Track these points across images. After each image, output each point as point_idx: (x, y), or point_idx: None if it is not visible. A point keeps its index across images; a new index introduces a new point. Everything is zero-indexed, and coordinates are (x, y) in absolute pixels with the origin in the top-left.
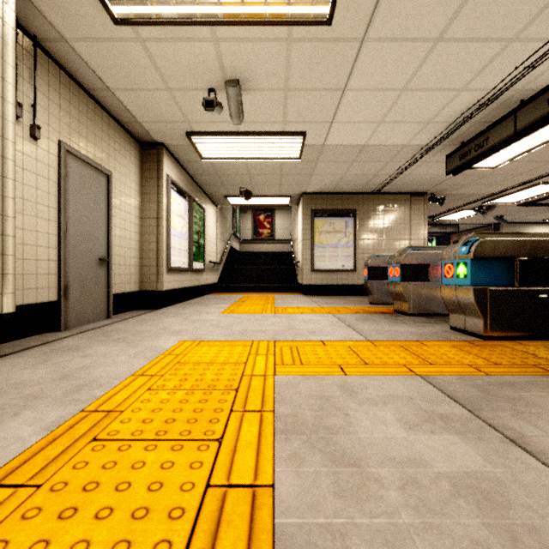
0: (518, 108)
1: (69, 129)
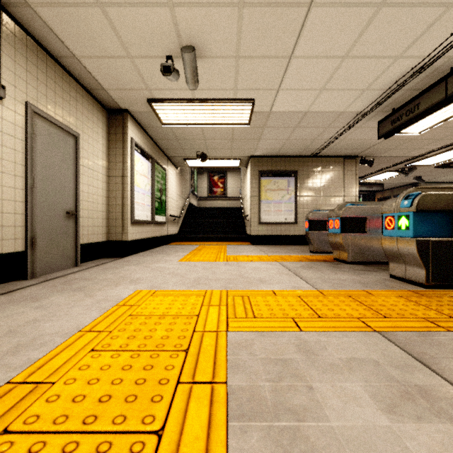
0: (449, 75)
1: (37, 91)
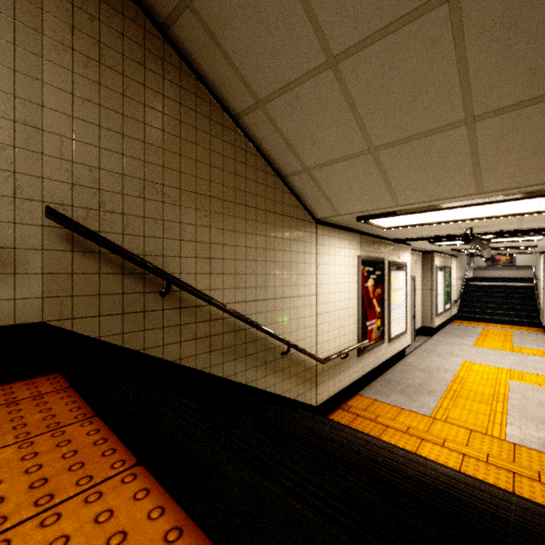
0: None
1: None
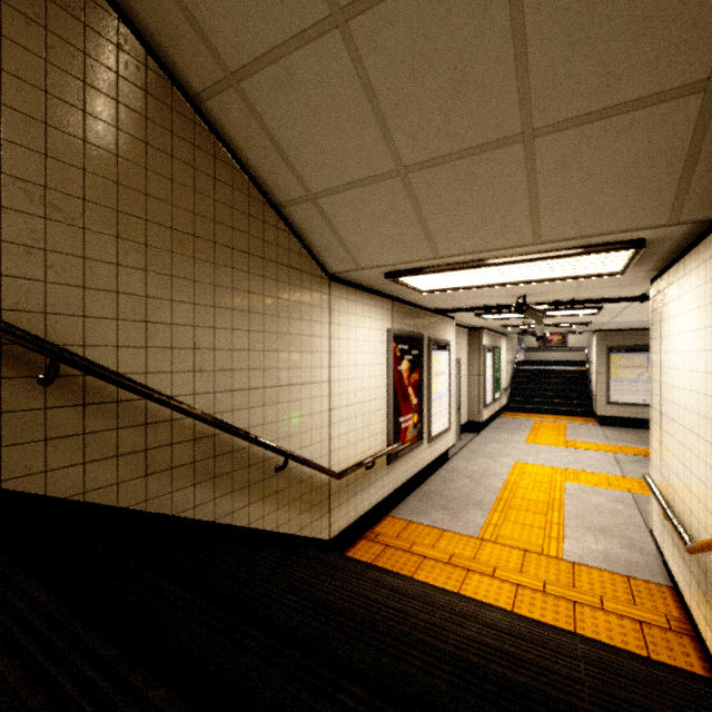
0: None
1: None
